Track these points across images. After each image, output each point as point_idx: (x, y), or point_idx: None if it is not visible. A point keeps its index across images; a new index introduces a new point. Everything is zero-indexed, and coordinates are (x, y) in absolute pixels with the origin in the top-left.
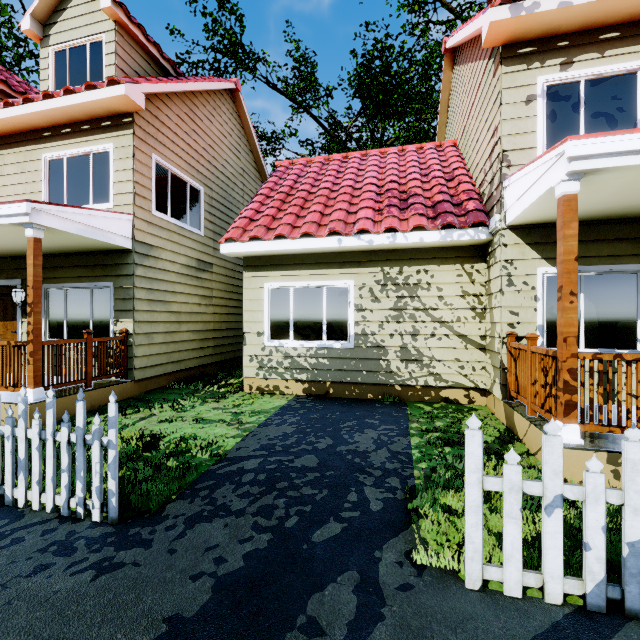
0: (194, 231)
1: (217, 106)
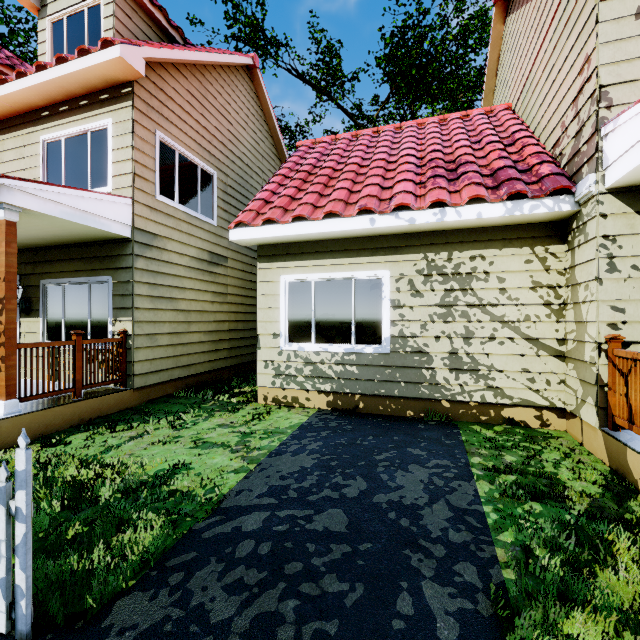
0: (206, 220)
1: (232, 83)
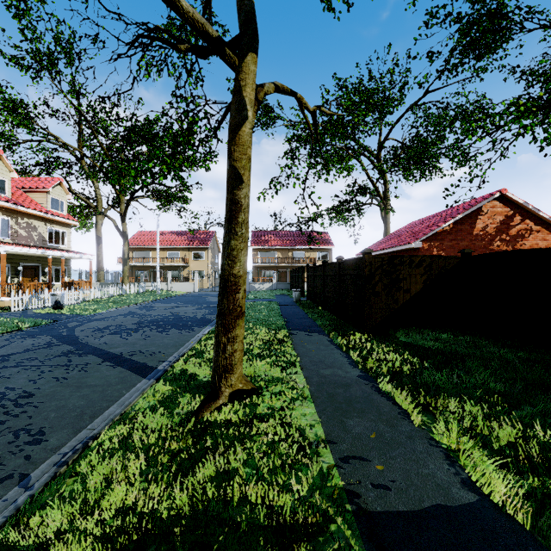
0: None
1: None
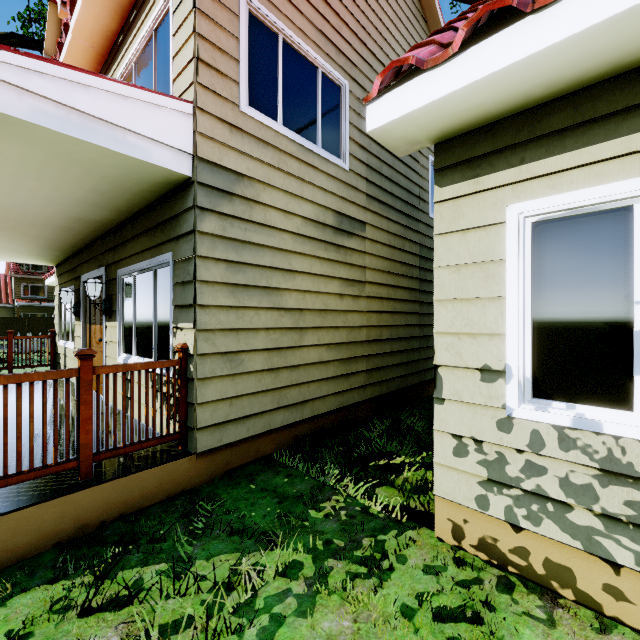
0: (330, 159)
1: None
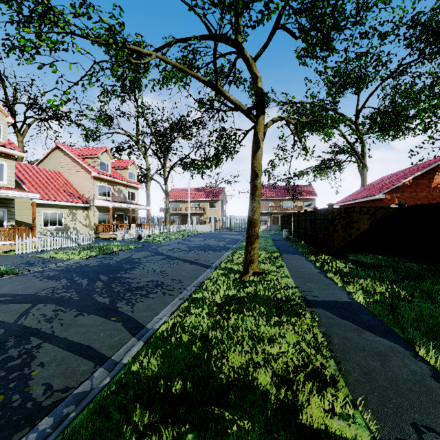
0: None
1: None
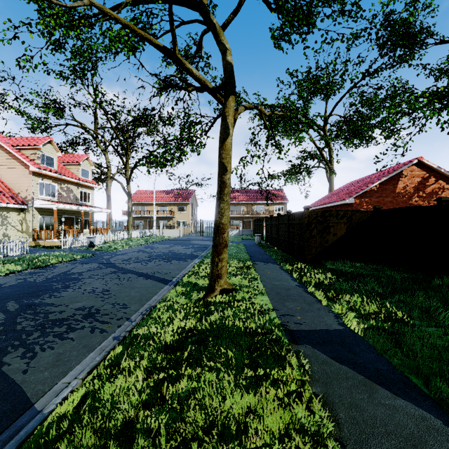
0: None
1: None
